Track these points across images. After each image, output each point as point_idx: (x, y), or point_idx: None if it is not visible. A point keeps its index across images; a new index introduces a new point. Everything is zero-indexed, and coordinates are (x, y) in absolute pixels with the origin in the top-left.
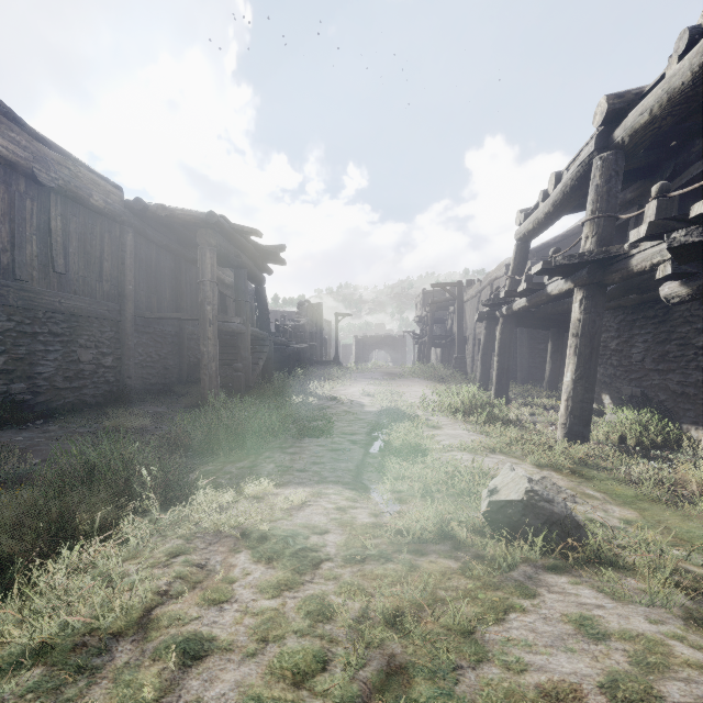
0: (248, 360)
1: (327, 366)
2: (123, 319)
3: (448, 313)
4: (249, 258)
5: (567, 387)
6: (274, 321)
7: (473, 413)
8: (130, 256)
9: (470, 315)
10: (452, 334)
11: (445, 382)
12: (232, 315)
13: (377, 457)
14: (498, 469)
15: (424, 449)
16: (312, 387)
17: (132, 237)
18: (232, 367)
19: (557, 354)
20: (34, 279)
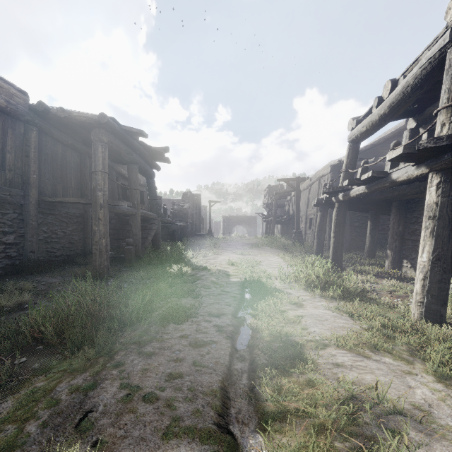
0: (138, 236)
1: (203, 237)
2: (27, 202)
3: (286, 201)
4: (142, 157)
5: (423, 267)
6: (168, 206)
7: (328, 287)
8: (34, 150)
9: (303, 202)
10: (289, 215)
11: (288, 250)
12: None
13: (246, 359)
14: (403, 392)
15: (300, 350)
16: (189, 256)
17: (36, 135)
18: None
19: (375, 230)
20: None
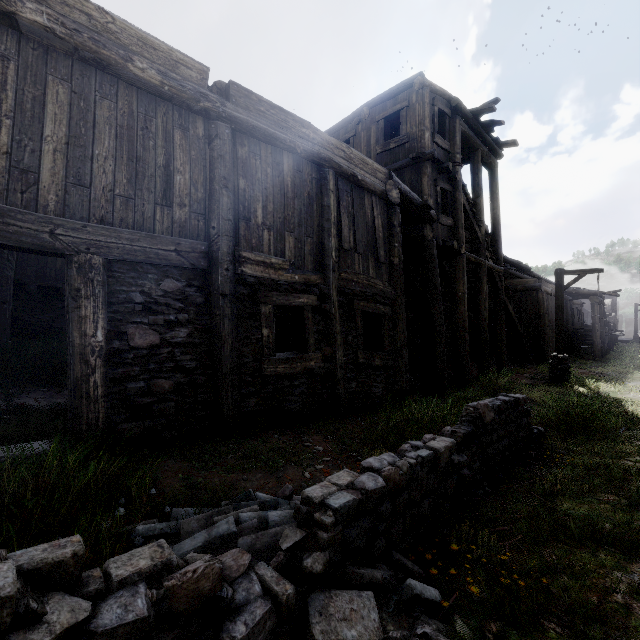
0: (604, 343)
1: (628, 344)
2: None
3: None
4: None
5: None
6: None
7: None
8: None
9: None
10: None
11: None
12: (575, 318)
13: None
14: None
15: None
16: None
17: None
18: (576, 344)
19: None
20: (552, 322)
